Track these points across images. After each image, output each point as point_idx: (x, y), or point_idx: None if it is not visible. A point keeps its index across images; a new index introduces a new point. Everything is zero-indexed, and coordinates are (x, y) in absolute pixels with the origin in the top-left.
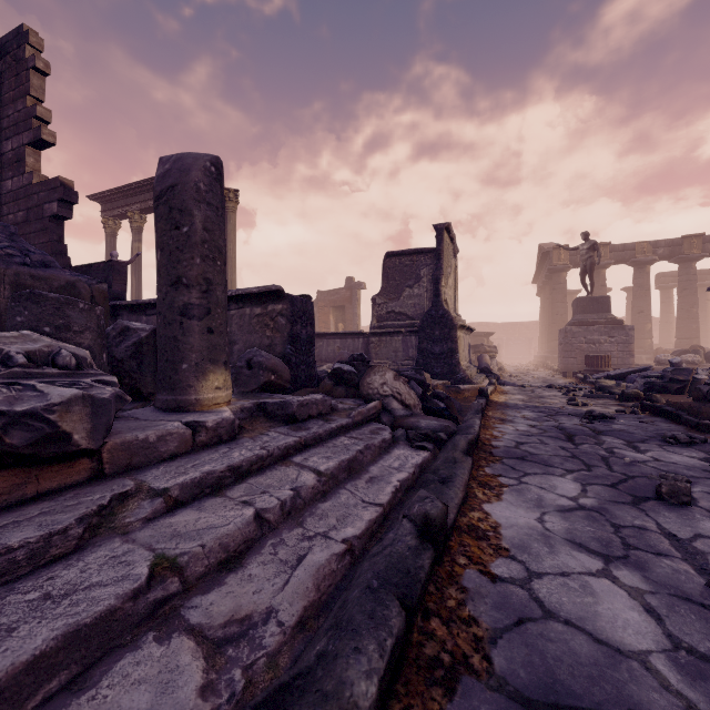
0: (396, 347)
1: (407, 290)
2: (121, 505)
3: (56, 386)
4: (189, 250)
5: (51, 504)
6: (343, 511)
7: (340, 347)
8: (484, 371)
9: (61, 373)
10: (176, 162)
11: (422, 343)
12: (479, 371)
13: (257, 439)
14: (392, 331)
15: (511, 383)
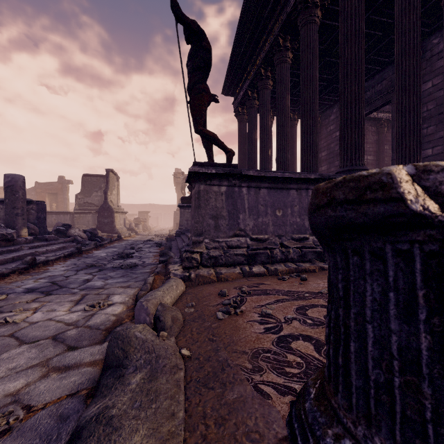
0: (89, 219)
1: (95, 193)
2: (22, 248)
3: (10, 230)
4: (18, 200)
5: (12, 246)
6: (63, 252)
7: (55, 219)
8: (131, 229)
9: (4, 228)
10: (13, 179)
11: (99, 218)
12: (129, 229)
13: (39, 243)
14: (86, 212)
15: (142, 234)
